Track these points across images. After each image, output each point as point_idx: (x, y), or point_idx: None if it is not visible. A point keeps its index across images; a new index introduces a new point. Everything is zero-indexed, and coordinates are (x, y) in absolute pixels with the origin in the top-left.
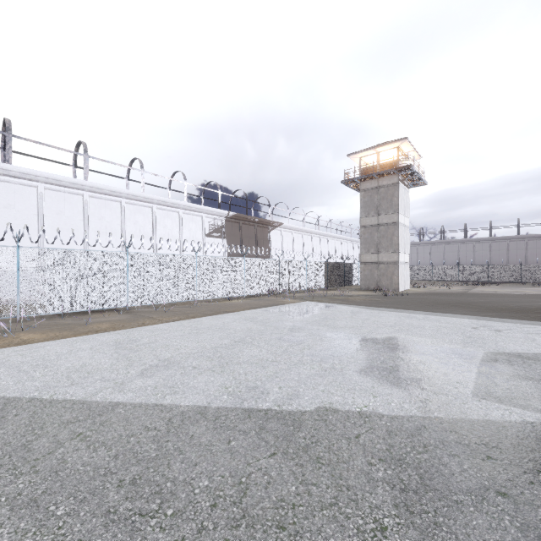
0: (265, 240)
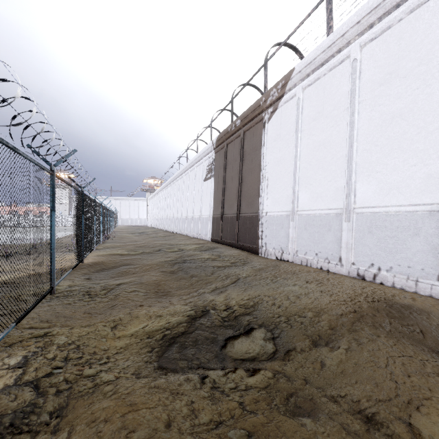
0: (257, 150)
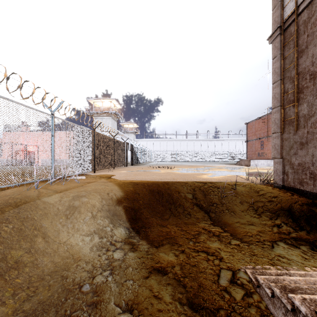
0: None
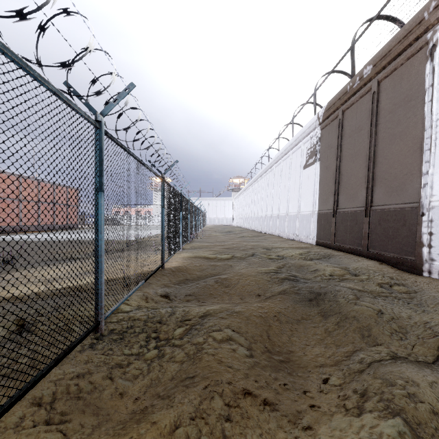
0: (411, 100)
